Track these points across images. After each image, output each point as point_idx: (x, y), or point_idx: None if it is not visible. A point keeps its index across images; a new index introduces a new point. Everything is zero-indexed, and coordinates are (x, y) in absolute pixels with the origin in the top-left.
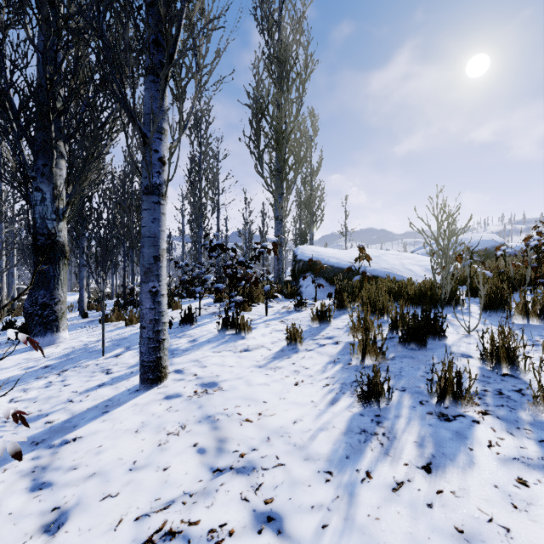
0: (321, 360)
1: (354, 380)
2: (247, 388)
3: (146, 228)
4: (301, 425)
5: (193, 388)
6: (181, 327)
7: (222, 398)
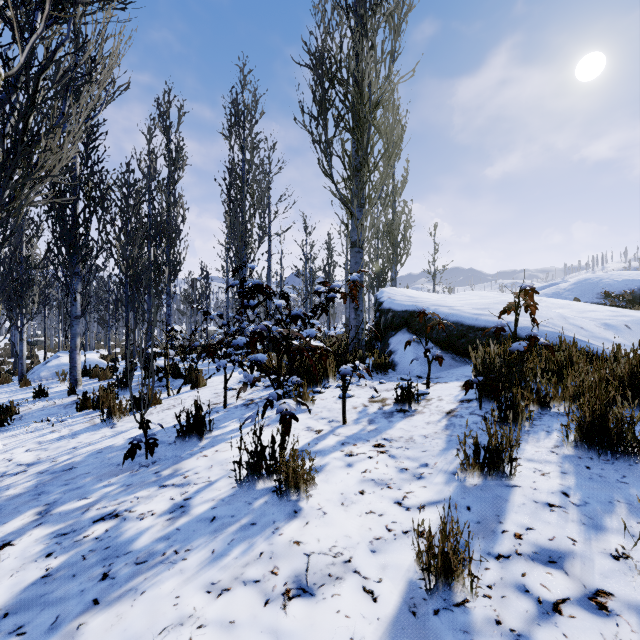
0: None
1: None
2: None
3: None
4: None
5: None
6: (180, 443)
7: None
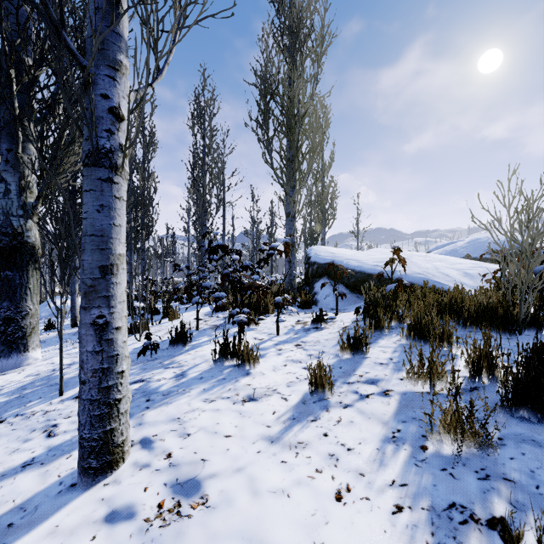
0: (370, 432)
1: (451, 501)
2: (251, 501)
3: (88, 220)
4: None
5: (158, 496)
6: (171, 349)
7: (203, 533)
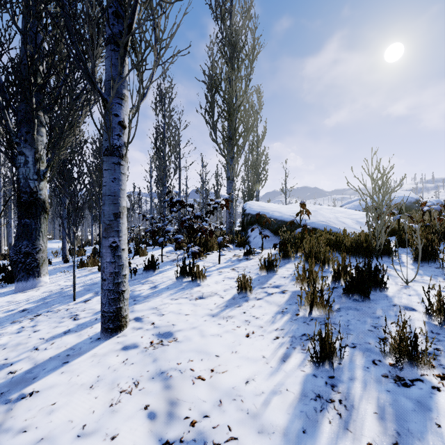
0: (270, 310)
1: (303, 333)
2: (201, 339)
3: (107, 187)
4: (253, 386)
5: (149, 339)
6: (145, 273)
7: (176, 350)
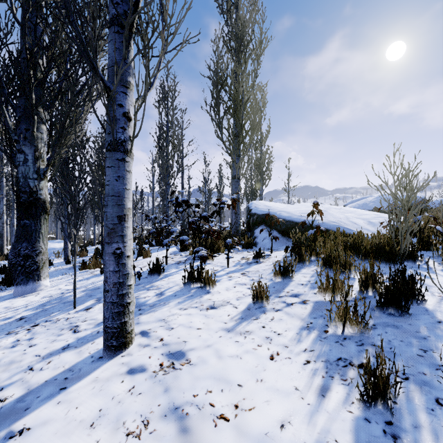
0: (293, 324)
1: (339, 357)
2: (218, 361)
3: (110, 186)
4: (291, 433)
5: (158, 360)
6: (149, 277)
7: (190, 376)
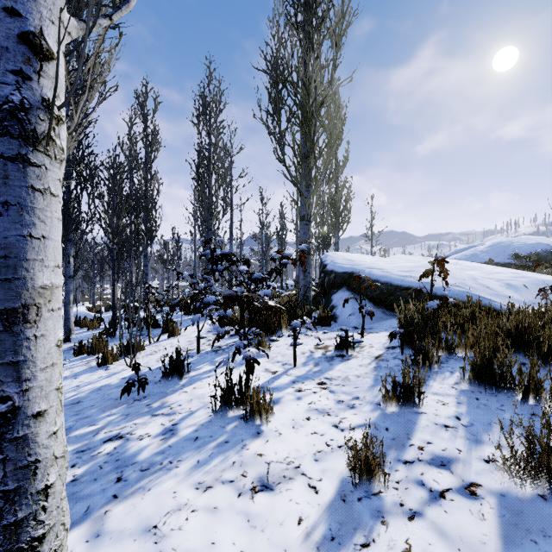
0: None
1: None
2: None
3: None
4: None
5: None
6: (164, 382)
7: None
